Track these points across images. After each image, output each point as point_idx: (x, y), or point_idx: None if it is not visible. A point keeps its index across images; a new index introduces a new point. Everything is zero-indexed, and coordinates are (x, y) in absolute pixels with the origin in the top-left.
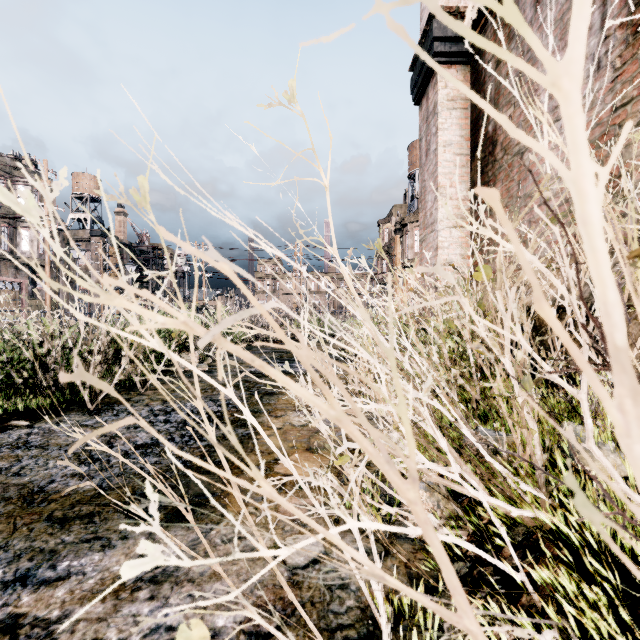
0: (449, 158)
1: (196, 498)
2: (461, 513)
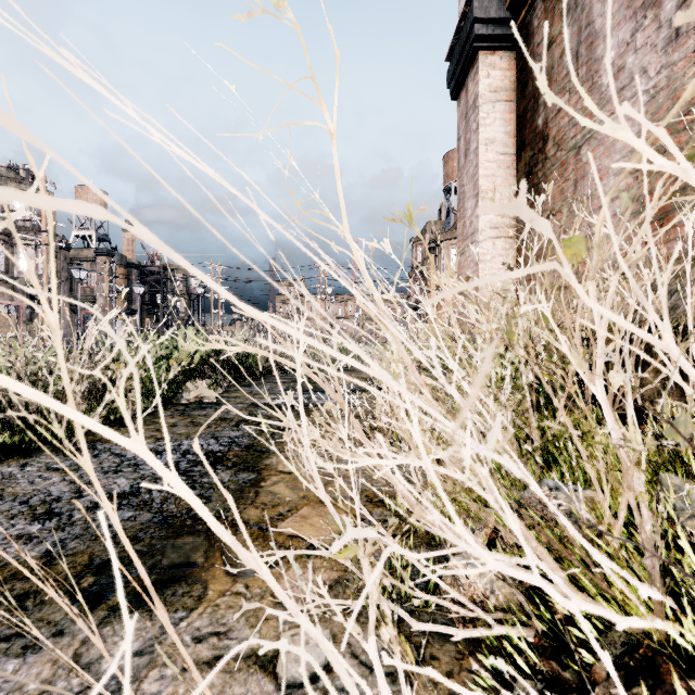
0: (492, 158)
1: (170, 570)
2: (525, 603)
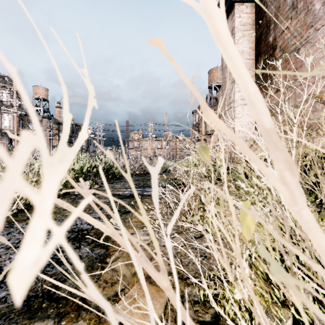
0: None
1: None
2: None
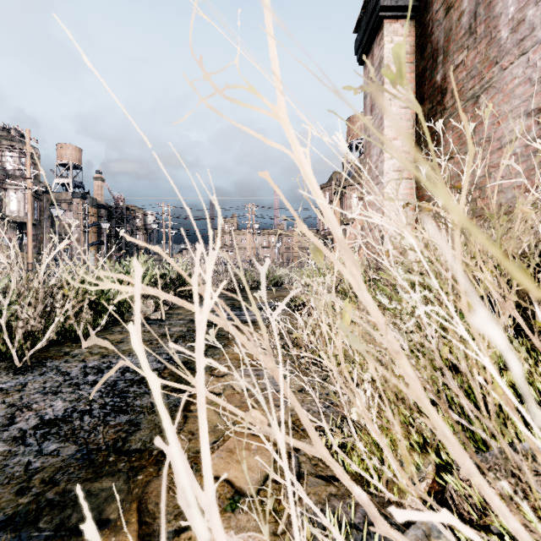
0: (395, 111)
1: (76, 533)
2: None
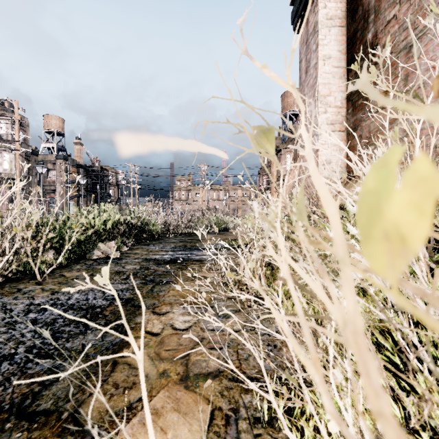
0: (328, 70)
1: None
2: None
